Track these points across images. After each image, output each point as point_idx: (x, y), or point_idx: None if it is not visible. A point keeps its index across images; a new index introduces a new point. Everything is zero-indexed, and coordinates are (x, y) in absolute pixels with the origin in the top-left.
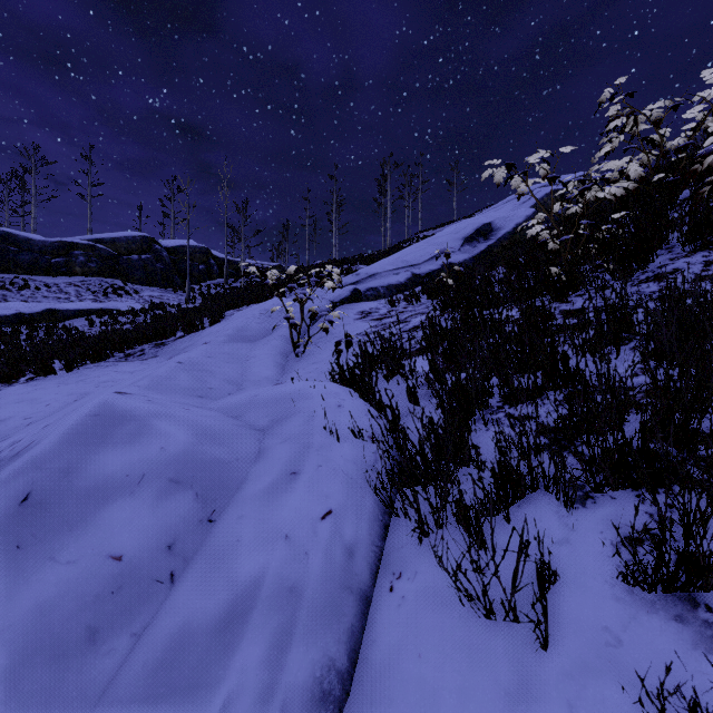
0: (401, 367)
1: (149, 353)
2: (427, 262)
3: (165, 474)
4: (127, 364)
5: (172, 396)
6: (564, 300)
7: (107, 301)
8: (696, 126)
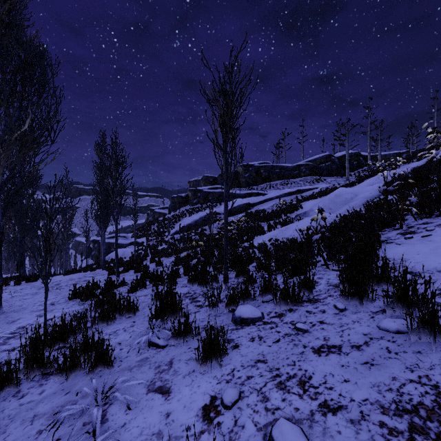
0: None
1: None
2: None
3: (350, 193)
4: None
5: None
6: None
7: (314, 185)
8: None
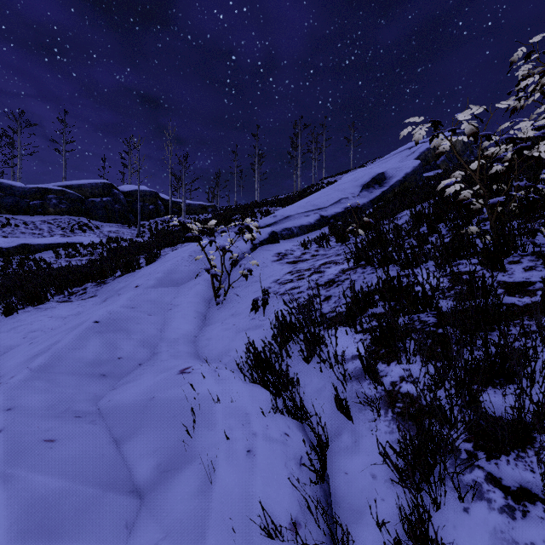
0: (322, 342)
1: (90, 292)
2: (332, 205)
3: None
4: (64, 307)
5: (63, 384)
6: (498, 268)
7: (73, 236)
8: None
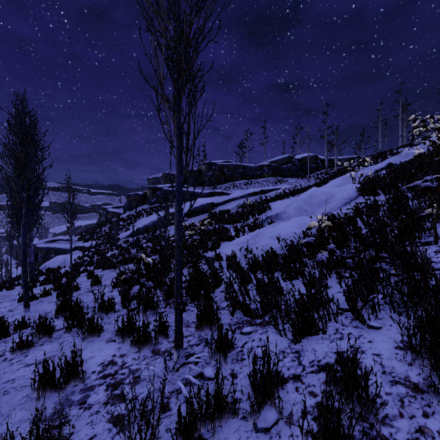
0: None
1: None
2: None
3: (325, 193)
4: None
5: None
6: None
7: (277, 185)
8: None
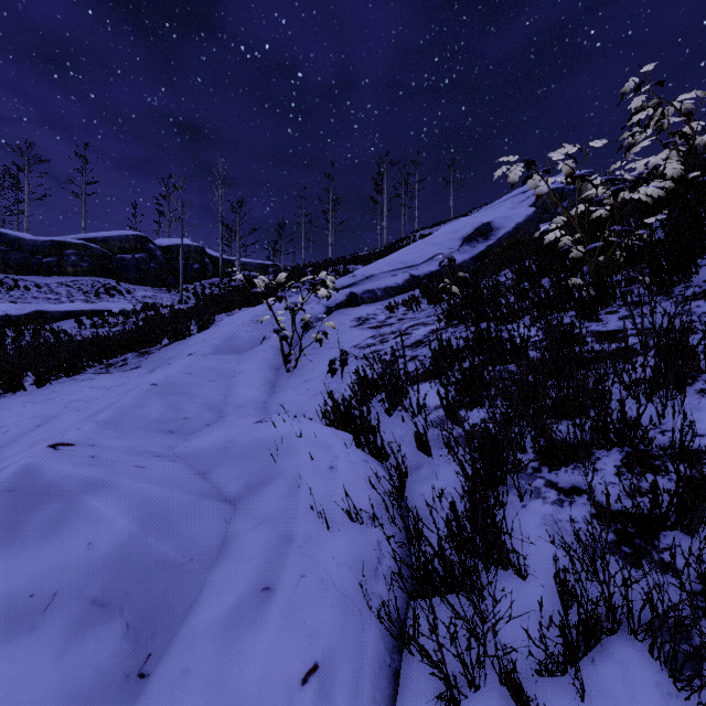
0: (405, 396)
1: (132, 363)
2: (425, 263)
3: (86, 590)
4: (105, 378)
5: (134, 435)
6: (593, 318)
7: (99, 301)
8: None
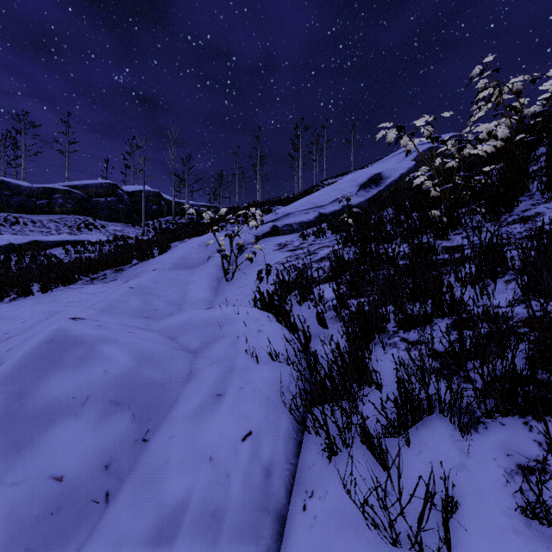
0: (311, 293)
1: (110, 277)
2: (330, 204)
3: (107, 395)
4: (91, 287)
5: (122, 318)
6: (444, 238)
7: (80, 234)
8: (550, 96)
